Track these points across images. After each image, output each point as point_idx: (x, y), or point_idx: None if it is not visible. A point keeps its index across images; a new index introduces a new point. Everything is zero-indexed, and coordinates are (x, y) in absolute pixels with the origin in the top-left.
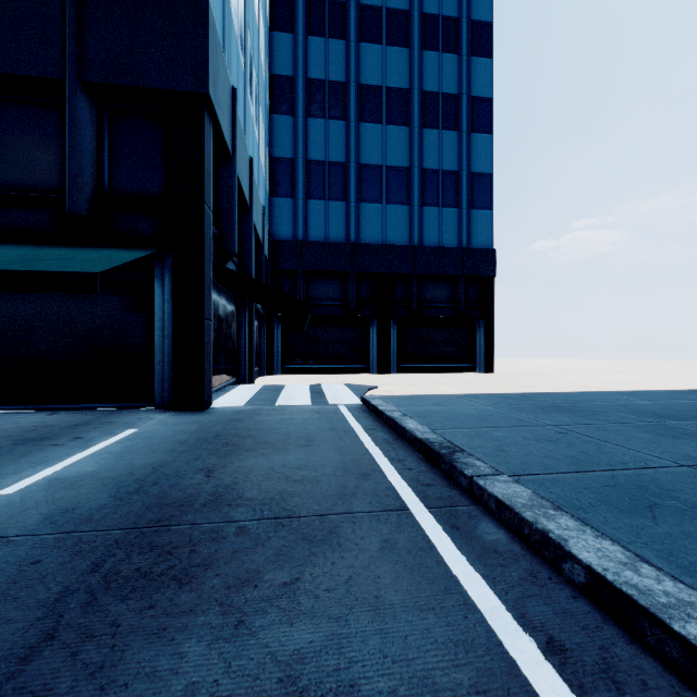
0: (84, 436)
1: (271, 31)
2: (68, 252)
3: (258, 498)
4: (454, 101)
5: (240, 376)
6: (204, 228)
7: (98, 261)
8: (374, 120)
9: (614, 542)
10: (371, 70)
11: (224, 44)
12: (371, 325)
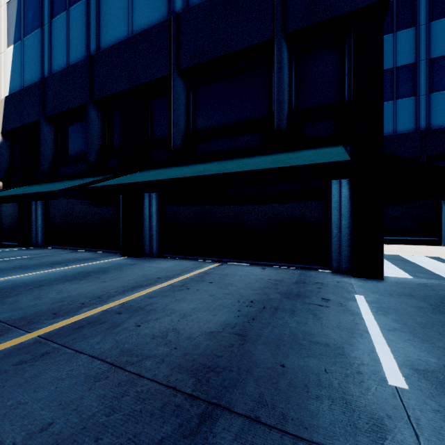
0: (326, 297)
1: None
2: (284, 155)
3: None
4: None
5: None
6: (382, 119)
7: (324, 155)
8: None
9: None
10: None
11: None
12: (444, 201)
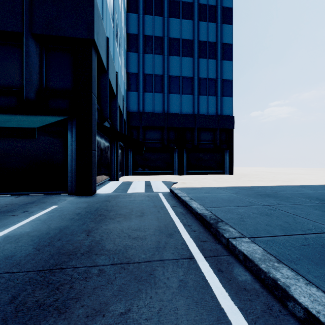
0: (29, 210)
1: (127, 12)
2: (24, 117)
3: (112, 249)
4: (214, 45)
5: (111, 176)
6: (92, 105)
7: (37, 122)
8: (176, 54)
9: (318, 289)
10: (175, 31)
11: (103, 16)
12: (175, 152)
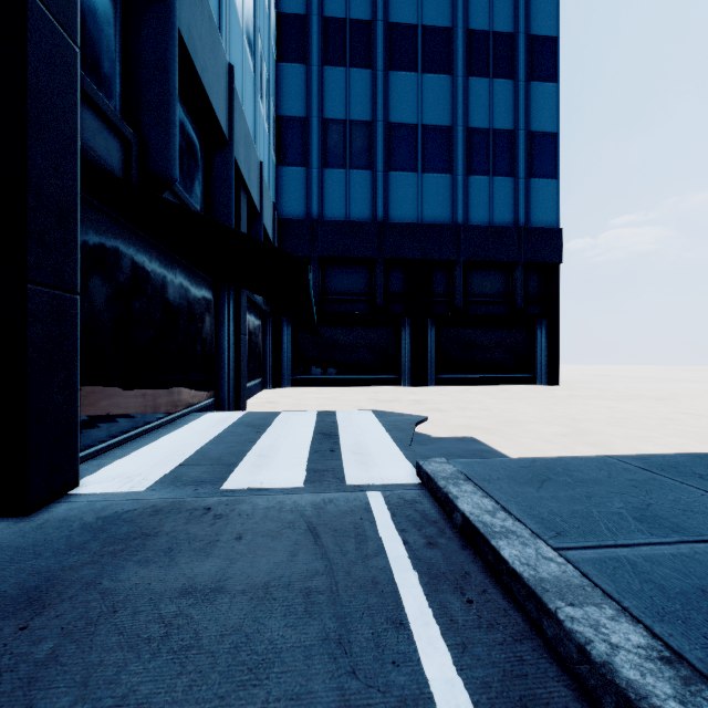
0: None
1: None
2: None
3: None
4: (509, 42)
5: (220, 395)
6: (25, 50)
7: None
8: (406, 67)
9: None
10: (404, 4)
11: None
12: (404, 325)
